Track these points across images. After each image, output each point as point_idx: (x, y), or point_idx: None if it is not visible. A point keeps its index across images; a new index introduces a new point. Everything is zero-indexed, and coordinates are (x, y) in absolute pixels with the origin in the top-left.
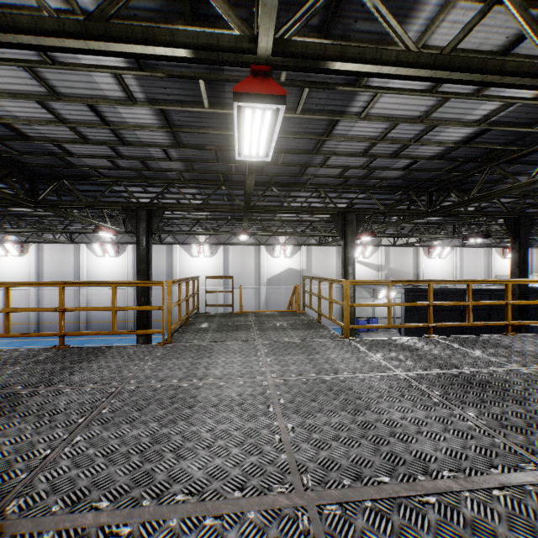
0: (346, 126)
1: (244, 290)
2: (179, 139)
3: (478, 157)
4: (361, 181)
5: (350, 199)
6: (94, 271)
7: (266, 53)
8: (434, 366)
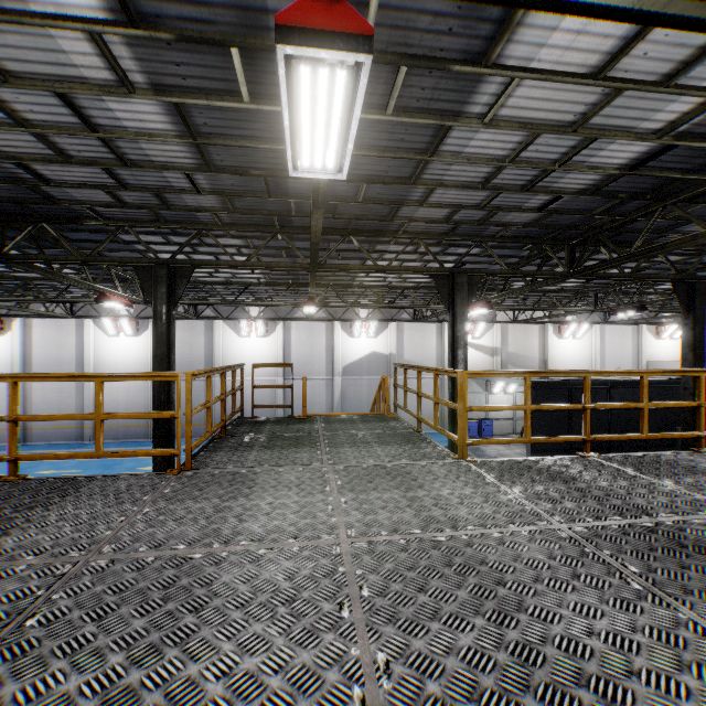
0: (461, 138)
1: (311, 382)
2: (209, 157)
3: (647, 192)
4: (475, 228)
5: (458, 256)
6: (104, 356)
7: None
8: (609, 510)
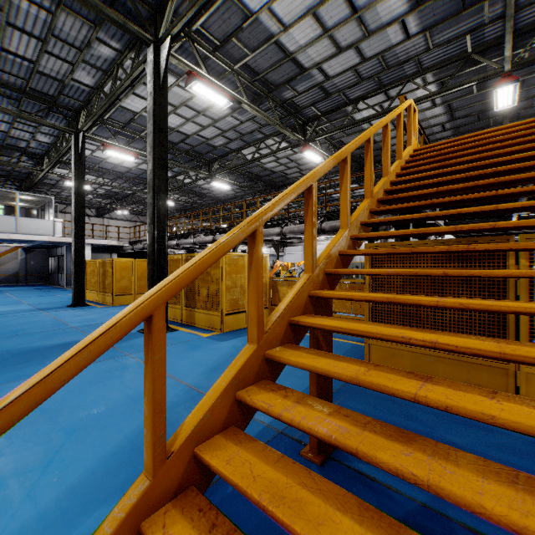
0: None
1: None
2: (453, 116)
3: None
4: None
5: None
6: None
7: (507, 70)
8: None
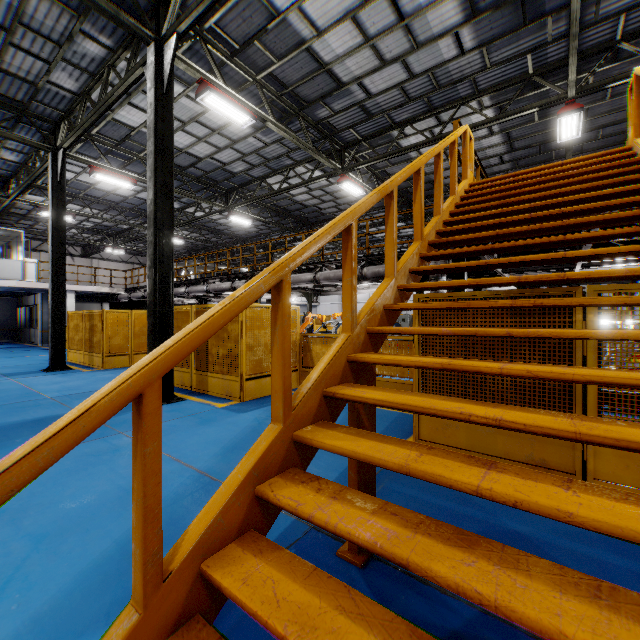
0: None
1: None
2: (513, 146)
3: None
4: None
5: None
6: None
7: (572, 96)
8: None
